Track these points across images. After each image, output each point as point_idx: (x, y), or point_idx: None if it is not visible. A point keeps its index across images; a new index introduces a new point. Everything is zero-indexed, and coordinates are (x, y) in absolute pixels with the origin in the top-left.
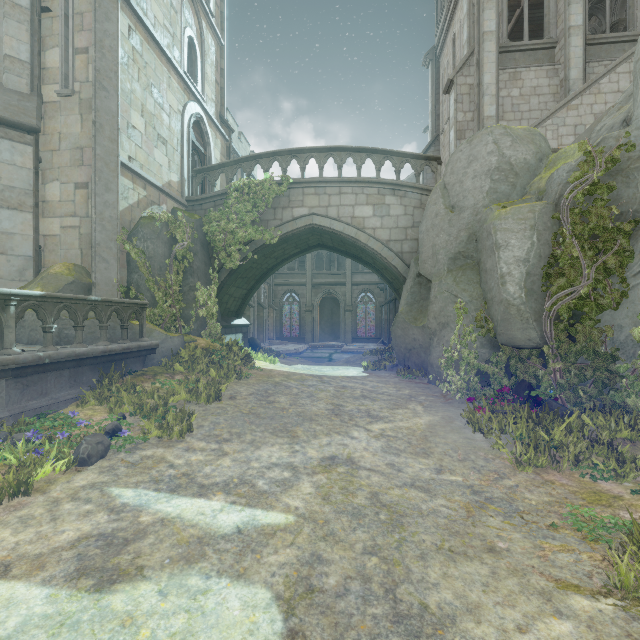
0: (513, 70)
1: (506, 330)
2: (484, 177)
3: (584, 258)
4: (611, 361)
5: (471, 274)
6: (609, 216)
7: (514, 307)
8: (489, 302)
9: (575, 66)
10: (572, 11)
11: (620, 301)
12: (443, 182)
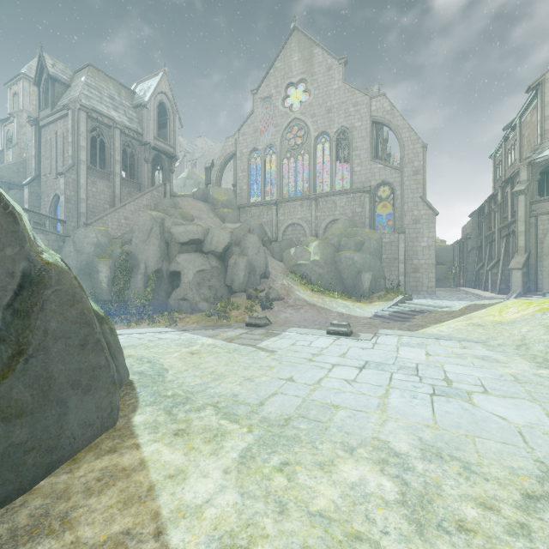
0: (93, 179)
1: (102, 296)
2: (92, 245)
3: (122, 277)
4: (128, 302)
5: (87, 277)
6: (127, 267)
7: (105, 290)
8: (96, 288)
9: (118, 188)
10: (117, 166)
11: (129, 288)
12: (73, 239)
